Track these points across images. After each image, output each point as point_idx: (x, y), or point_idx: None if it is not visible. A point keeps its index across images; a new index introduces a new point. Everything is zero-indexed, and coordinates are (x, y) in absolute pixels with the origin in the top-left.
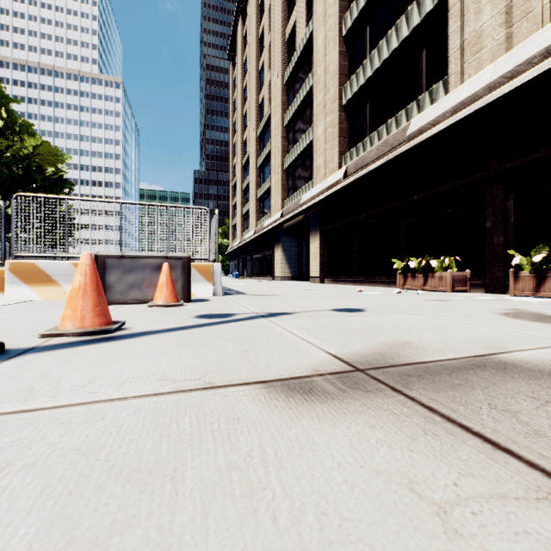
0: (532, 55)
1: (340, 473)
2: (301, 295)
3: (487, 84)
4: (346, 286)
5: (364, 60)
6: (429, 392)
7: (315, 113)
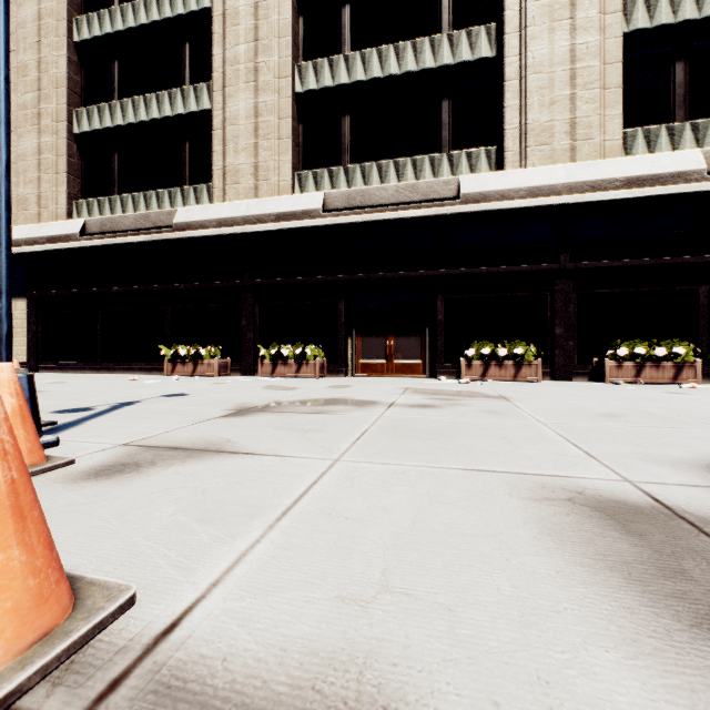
0: (270, 213)
1: (269, 419)
2: (80, 389)
3: (244, 216)
4: (91, 375)
5: (111, 98)
6: (269, 410)
7: (15, 112)
